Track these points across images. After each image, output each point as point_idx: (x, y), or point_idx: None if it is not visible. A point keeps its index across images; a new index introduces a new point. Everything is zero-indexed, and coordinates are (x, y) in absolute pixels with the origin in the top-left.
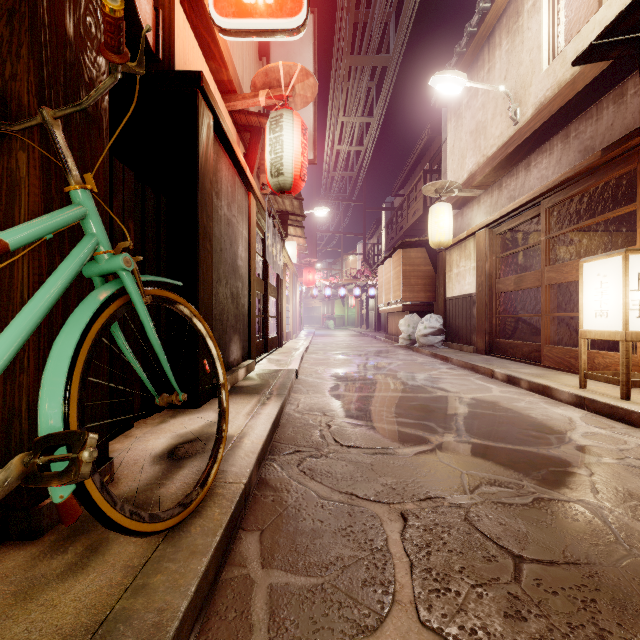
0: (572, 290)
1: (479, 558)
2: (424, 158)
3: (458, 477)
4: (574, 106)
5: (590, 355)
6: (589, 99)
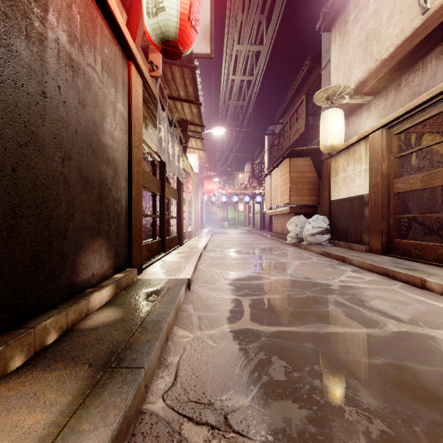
0: None
1: None
2: (302, 89)
3: None
4: None
5: None
6: None
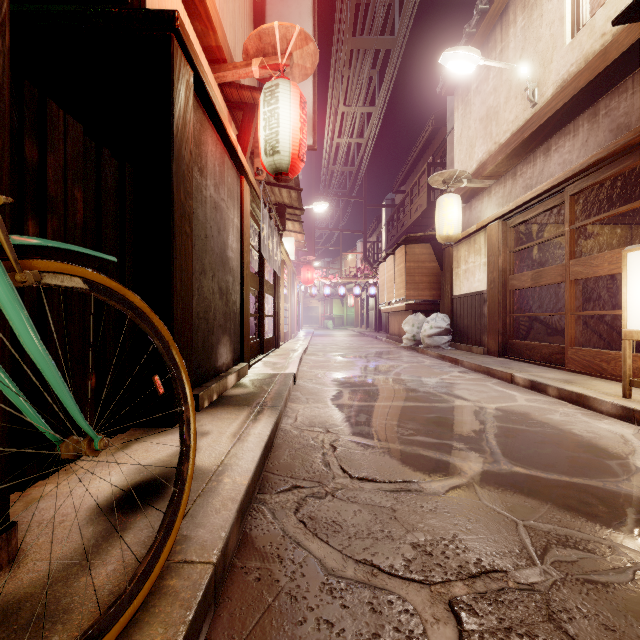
0: (591, 287)
1: None
2: (427, 152)
3: (515, 531)
4: (604, 81)
5: None
6: (621, 72)
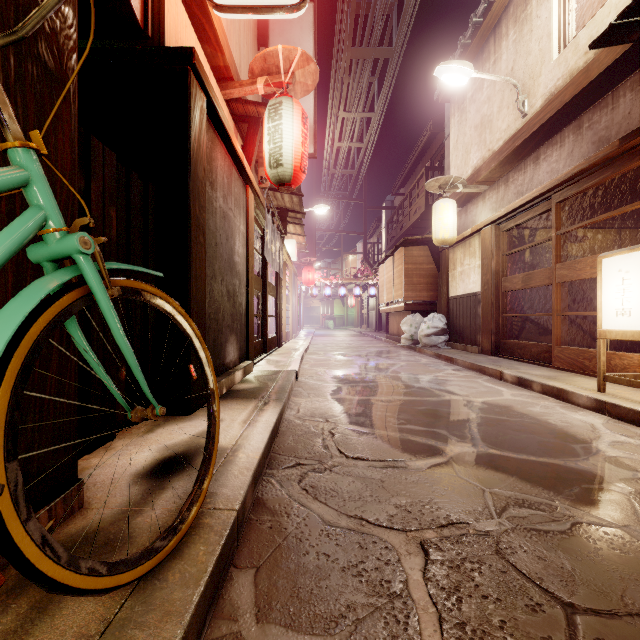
0: (580, 289)
1: (521, 607)
2: (426, 155)
3: (481, 496)
4: (587, 95)
5: (606, 356)
6: (603, 88)
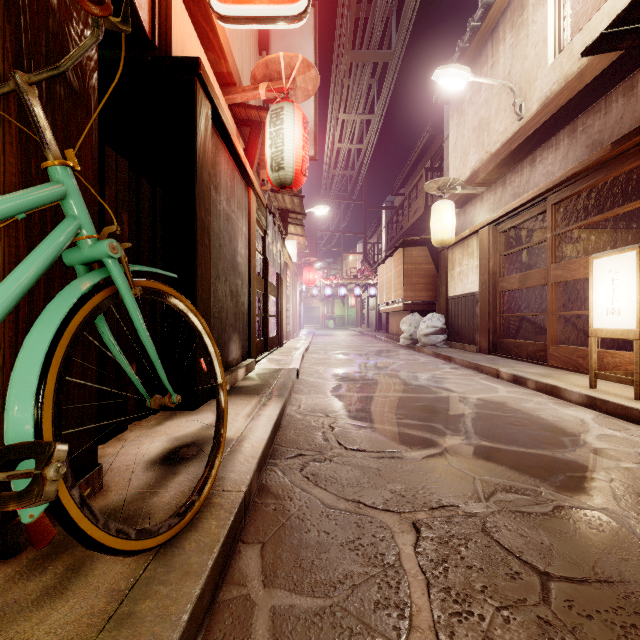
0: (577, 289)
1: (502, 575)
2: (425, 156)
3: (471, 483)
4: (581, 100)
5: (599, 354)
6: (597, 92)
